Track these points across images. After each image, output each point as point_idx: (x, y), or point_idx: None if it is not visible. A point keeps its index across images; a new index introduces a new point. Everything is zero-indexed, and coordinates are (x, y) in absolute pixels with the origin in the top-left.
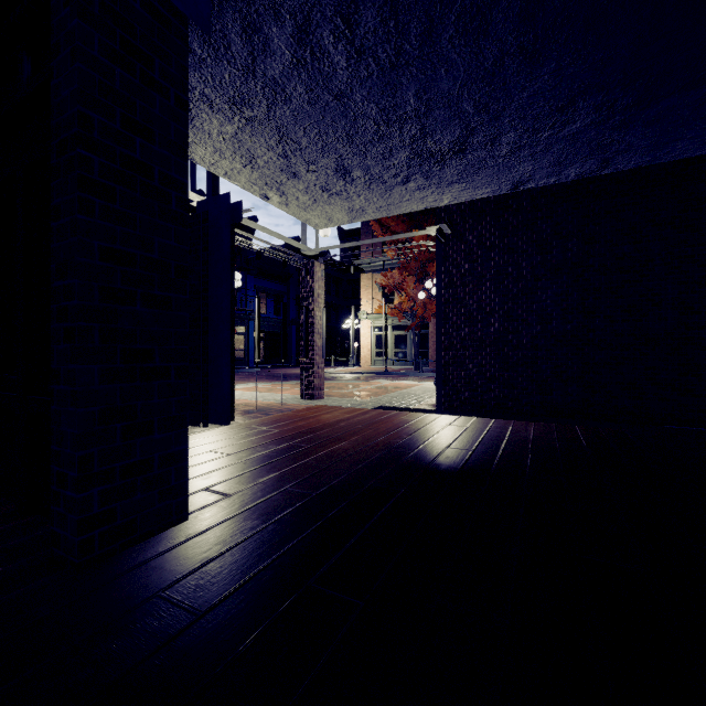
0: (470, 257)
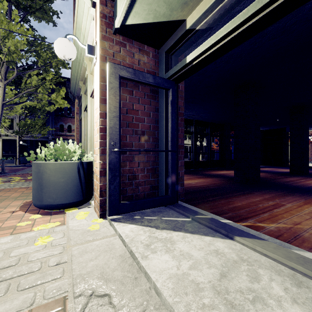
0: None
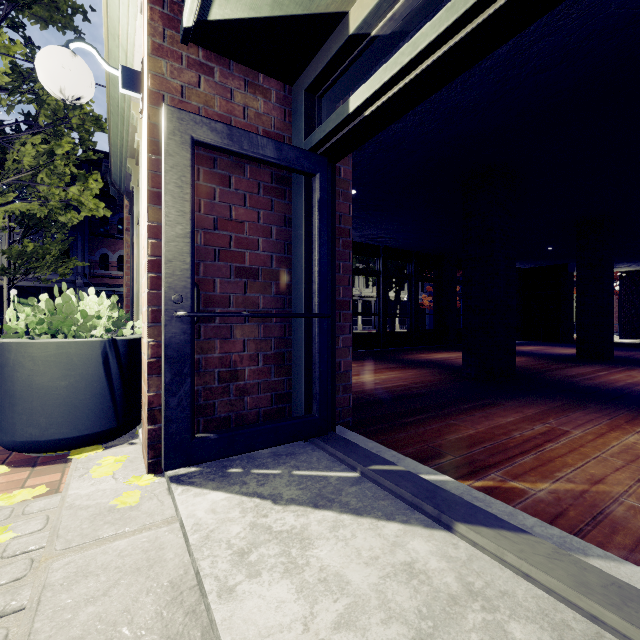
0: (635, 285)
